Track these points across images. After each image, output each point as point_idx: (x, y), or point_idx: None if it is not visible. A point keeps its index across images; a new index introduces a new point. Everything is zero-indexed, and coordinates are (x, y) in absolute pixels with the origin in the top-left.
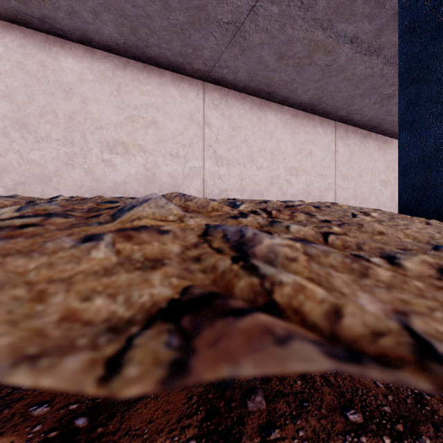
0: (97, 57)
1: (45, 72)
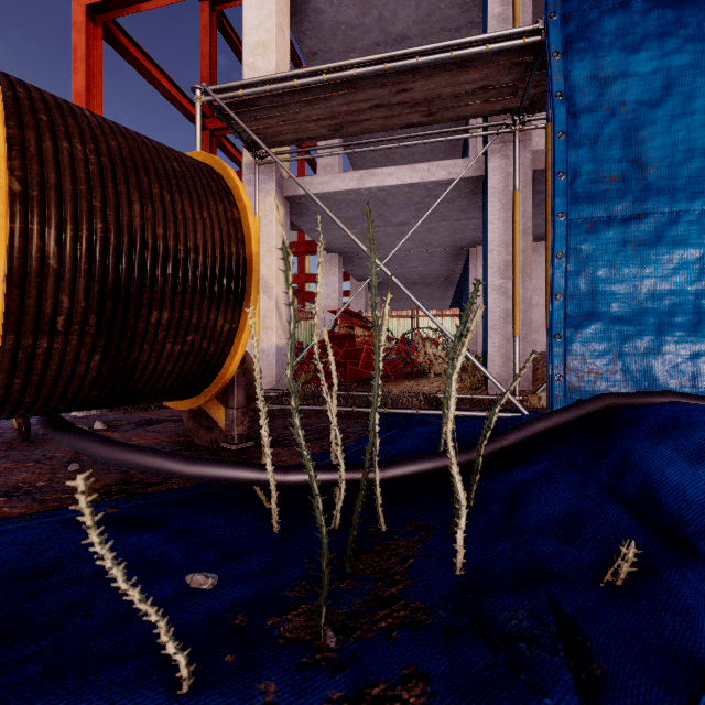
0: None
1: (535, 265)
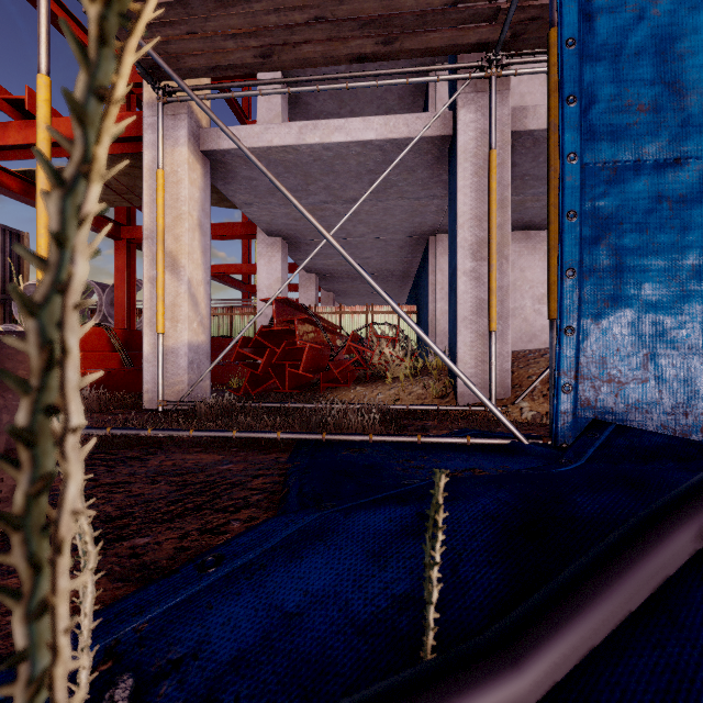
0: (530, 236)
1: None
